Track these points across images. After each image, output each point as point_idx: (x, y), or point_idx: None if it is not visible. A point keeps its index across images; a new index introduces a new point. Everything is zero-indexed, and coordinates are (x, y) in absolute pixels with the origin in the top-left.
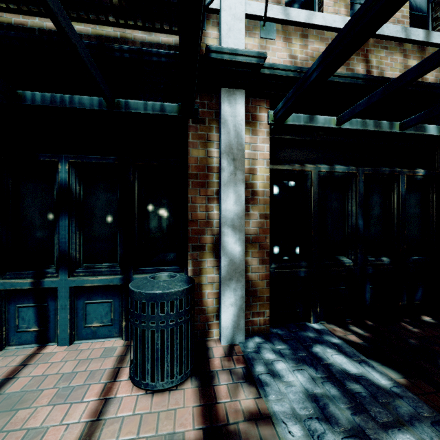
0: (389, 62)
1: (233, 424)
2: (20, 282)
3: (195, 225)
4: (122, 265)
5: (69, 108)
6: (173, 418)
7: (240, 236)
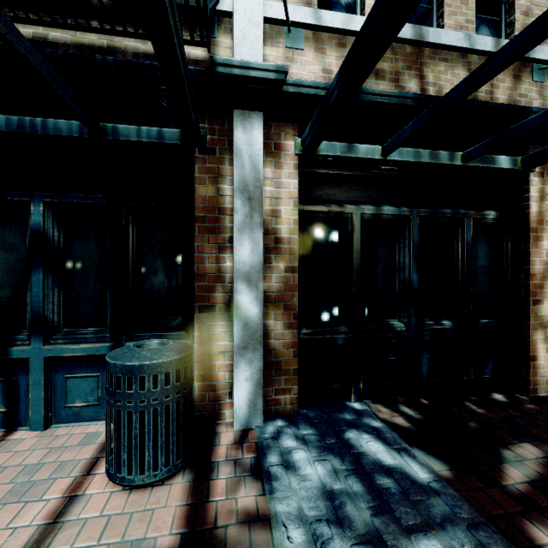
0: (449, 77)
1: (222, 528)
2: None
3: (203, 280)
4: (111, 330)
5: (41, 134)
6: (150, 520)
7: (258, 294)
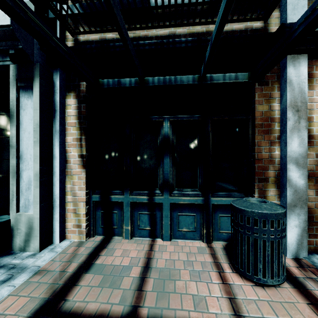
0: None
1: None
2: (141, 198)
3: (260, 162)
4: (202, 190)
5: (173, 85)
6: (294, 309)
7: (304, 172)
